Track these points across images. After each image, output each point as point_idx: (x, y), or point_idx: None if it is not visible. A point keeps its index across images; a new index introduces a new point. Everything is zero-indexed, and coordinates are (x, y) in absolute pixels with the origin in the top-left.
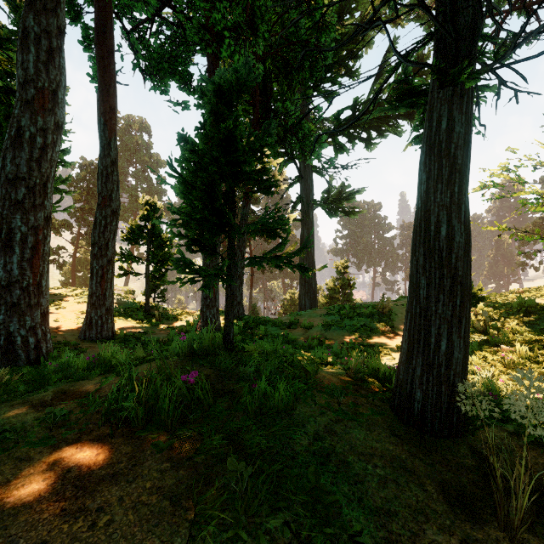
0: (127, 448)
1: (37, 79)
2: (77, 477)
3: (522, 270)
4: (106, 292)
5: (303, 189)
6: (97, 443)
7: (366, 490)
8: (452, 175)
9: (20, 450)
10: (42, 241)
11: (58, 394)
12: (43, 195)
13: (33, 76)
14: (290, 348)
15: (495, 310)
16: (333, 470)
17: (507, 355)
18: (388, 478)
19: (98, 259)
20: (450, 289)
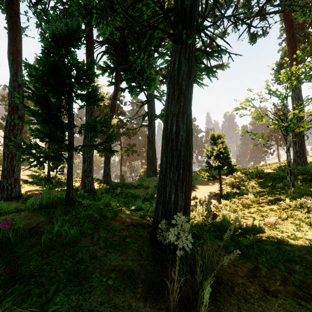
0: None
1: None
2: None
3: (265, 155)
4: (15, 168)
5: (149, 108)
6: None
7: (90, 297)
8: (180, 95)
9: None
10: None
11: None
12: None
13: None
14: (127, 200)
15: (246, 176)
16: (75, 285)
17: (244, 200)
18: (112, 286)
19: (8, 147)
20: (177, 164)
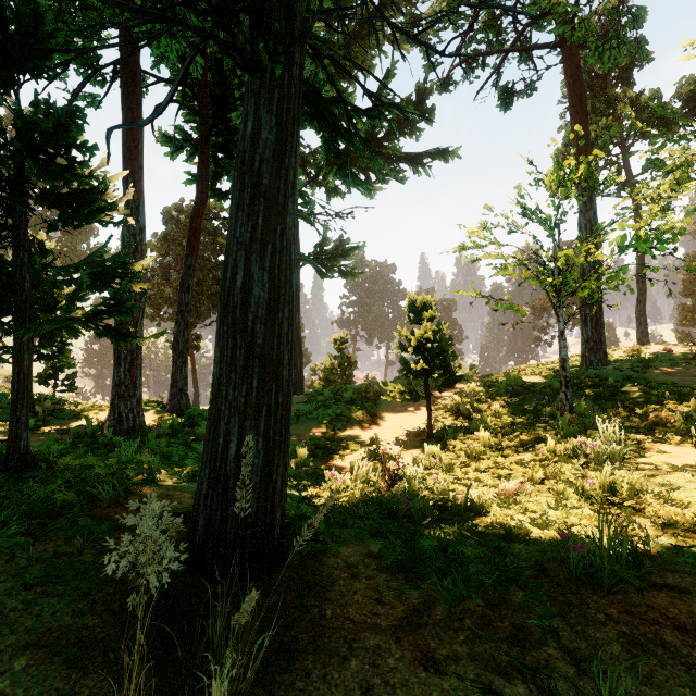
0: None
1: None
2: None
3: (537, 346)
4: None
5: None
6: None
7: None
8: (256, 200)
9: None
10: None
11: None
12: None
13: None
14: None
15: (488, 391)
16: None
17: (472, 444)
18: (1, 695)
19: None
20: (244, 365)
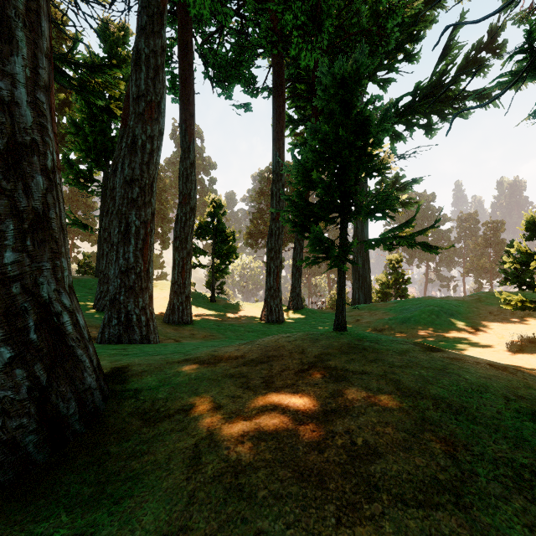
0: (324, 394)
1: (147, 94)
2: (300, 410)
3: None
4: (186, 281)
5: None
6: (289, 389)
7: None
8: None
9: (224, 391)
10: (149, 234)
11: (209, 356)
12: (150, 193)
13: (144, 92)
14: None
15: None
16: None
17: None
18: None
19: (179, 252)
20: None
